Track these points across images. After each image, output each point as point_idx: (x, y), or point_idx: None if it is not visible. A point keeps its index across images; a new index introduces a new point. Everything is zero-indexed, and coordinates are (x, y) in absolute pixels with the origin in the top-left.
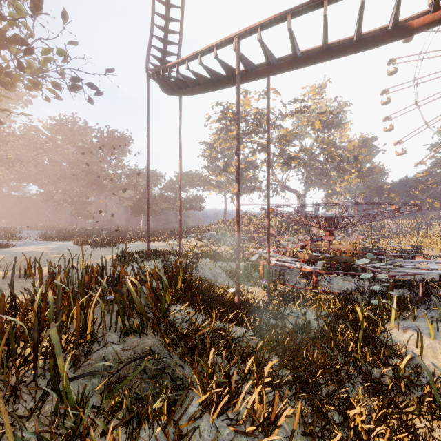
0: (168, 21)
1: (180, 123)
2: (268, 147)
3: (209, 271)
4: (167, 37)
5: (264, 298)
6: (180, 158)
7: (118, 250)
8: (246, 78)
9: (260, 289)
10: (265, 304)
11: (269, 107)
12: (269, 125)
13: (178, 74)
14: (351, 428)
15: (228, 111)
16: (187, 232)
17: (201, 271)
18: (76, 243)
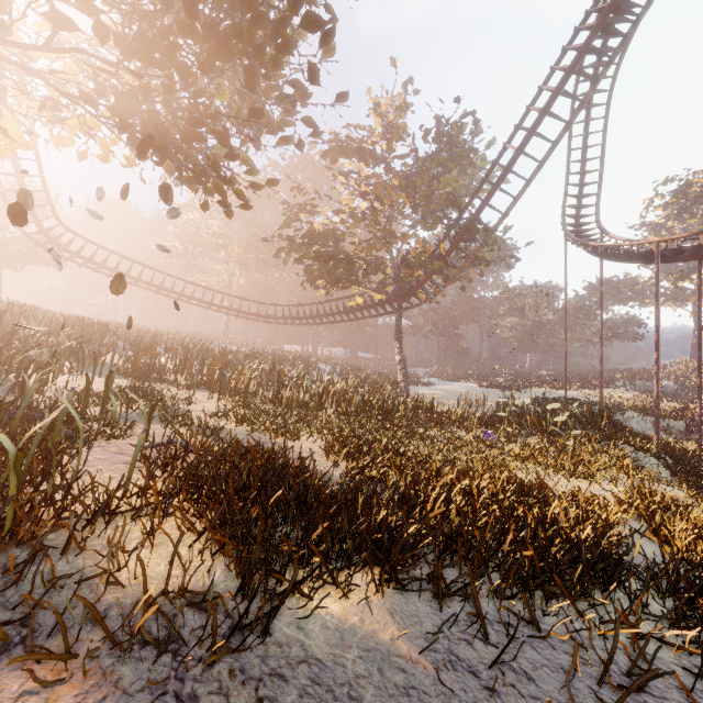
0: (585, 161)
1: (601, 274)
2: (698, 314)
3: (636, 423)
4: (584, 178)
5: (694, 448)
6: (601, 309)
7: (527, 395)
8: (670, 262)
9: (693, 443)
10: (695, 453)
11: (700, 278)
12: (700, 294)
13: (597, 222)
14: (699, 480)
15: (689, 187)
16: (607, 379)
17: (626, 422)
18: (480, 385)
